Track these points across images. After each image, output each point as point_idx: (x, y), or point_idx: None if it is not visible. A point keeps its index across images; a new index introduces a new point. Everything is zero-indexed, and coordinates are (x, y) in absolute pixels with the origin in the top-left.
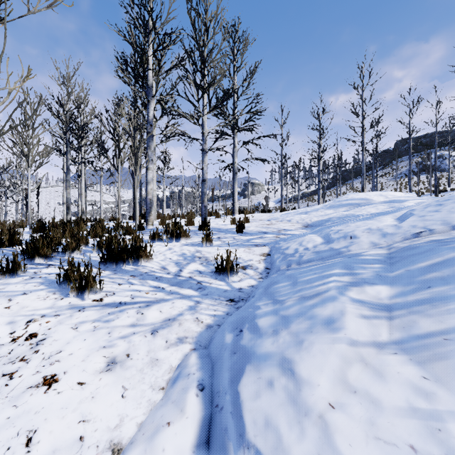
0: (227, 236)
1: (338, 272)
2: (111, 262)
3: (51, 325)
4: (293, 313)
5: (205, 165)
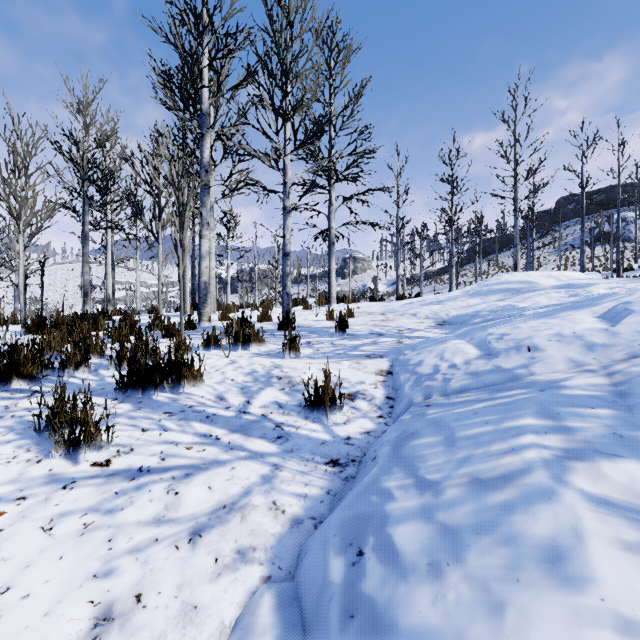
0: (321, 340)
1: (533, 424)
2: (134, 388)
3: (5, 521)
4: (465, 523)
5: (287, 231)
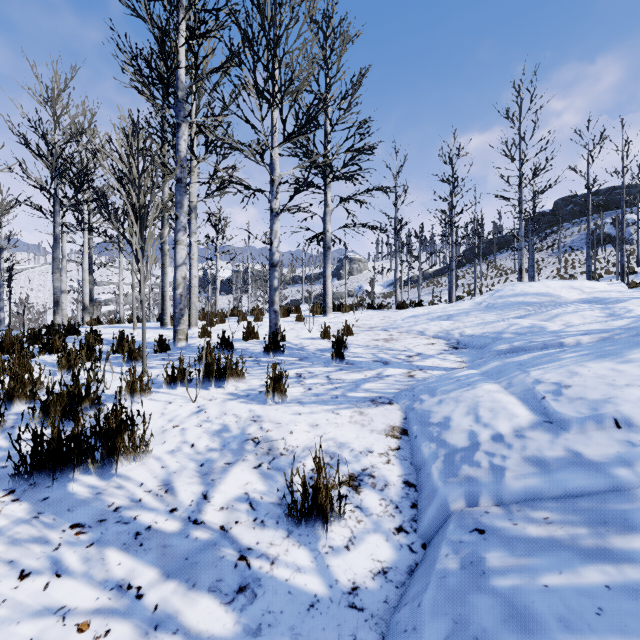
0: (315, 371)
1: None
2: (43, 471)
3: None
4: None
5: (275, 237)
